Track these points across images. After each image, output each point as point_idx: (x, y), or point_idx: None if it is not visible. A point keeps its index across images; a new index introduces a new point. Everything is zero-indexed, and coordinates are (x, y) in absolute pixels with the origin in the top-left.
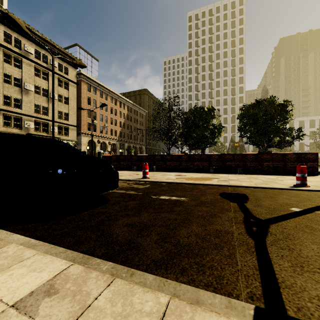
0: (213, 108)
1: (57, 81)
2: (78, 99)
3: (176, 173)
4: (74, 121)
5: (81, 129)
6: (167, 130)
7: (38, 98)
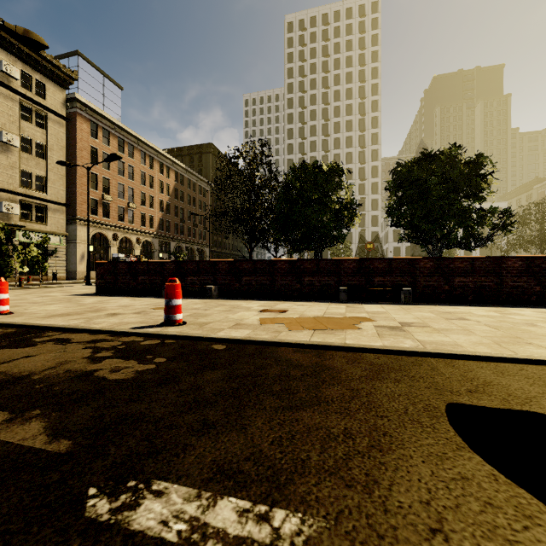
0: (339, 168)
1: (18, 108)
2: (70, 150)
3: (264, 304)
4: (59, 194)
5: (76, 211)
6: (246, 211)
7: None
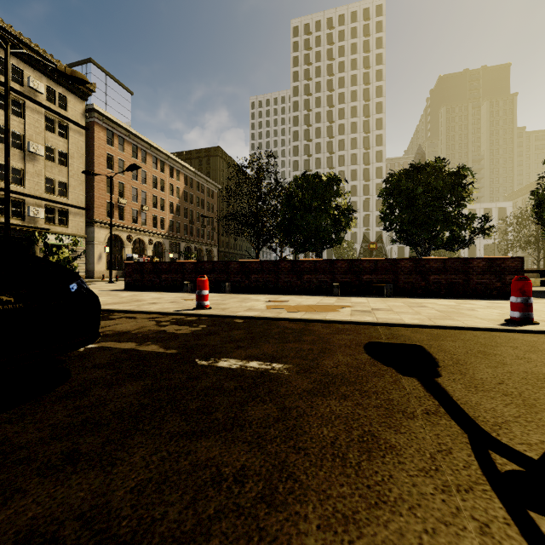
0: (336, 178)
1: (43, 120)
2: (89, 157)
3: (269, 297)
4: (79, 198)
5: (94, 214)
6: (254, 216)
7: (3, 150)
